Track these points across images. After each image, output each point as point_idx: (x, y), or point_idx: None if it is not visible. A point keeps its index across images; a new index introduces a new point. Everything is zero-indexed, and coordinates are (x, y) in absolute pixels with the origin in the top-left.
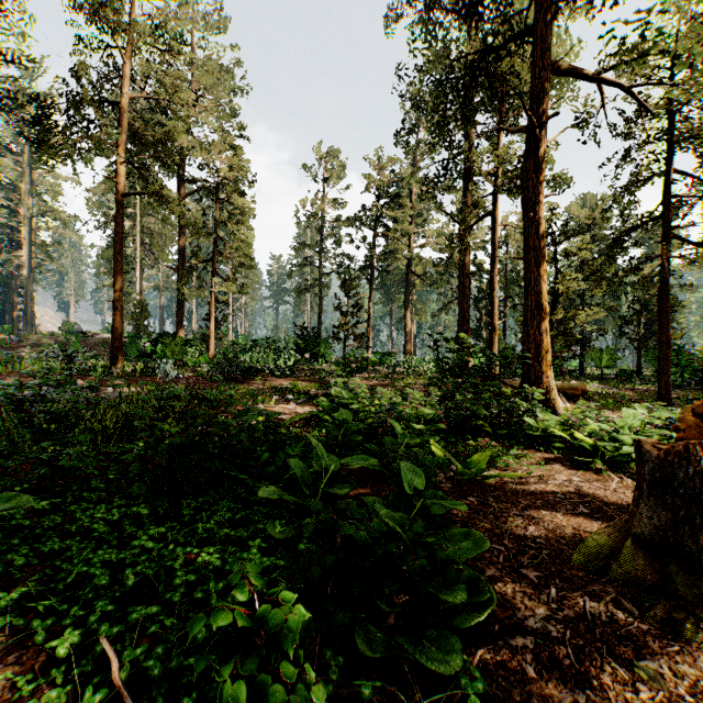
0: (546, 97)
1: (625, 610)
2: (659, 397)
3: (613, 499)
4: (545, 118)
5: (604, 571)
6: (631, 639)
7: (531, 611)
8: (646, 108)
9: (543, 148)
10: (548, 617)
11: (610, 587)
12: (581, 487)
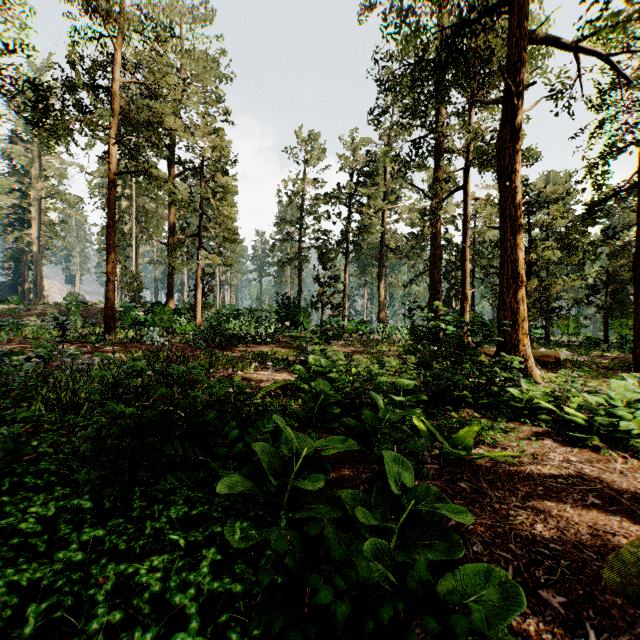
0: (522, 66)
1: None
2: (634, 364)
3: (623, 485)
4: (521, 87)
5: None
6: None
7: None
8: (624, 75)
9: (519, 117)
10: None
11: None
12: (582, 468)
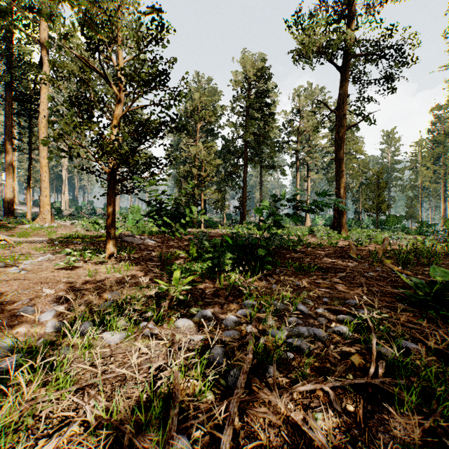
0: None
1: None
2: None
3: None
4: None
5: None
6: None
7: None
8: None
9: None
10: None
11: None
12: None
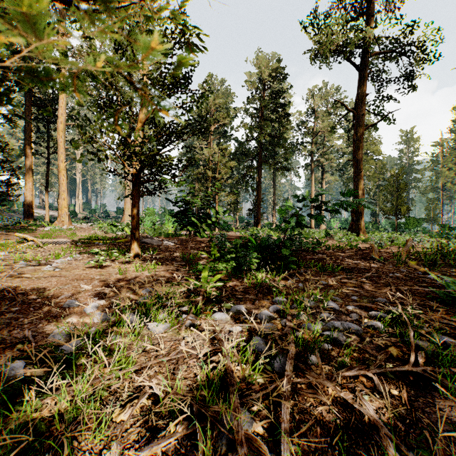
0: None
1: None
2: None
3: None
4: None
5: None
6: None
7: None
8: None
9: None
10: None
11: None
12: None
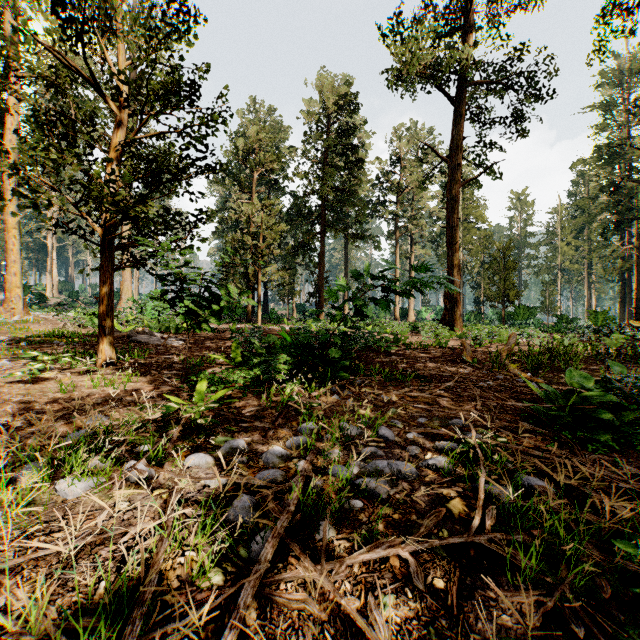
0: None
1: None
2: None
3: None
4: None
5: None
6: None
7: None
8: None
9: None
10: None
11: None
12: None
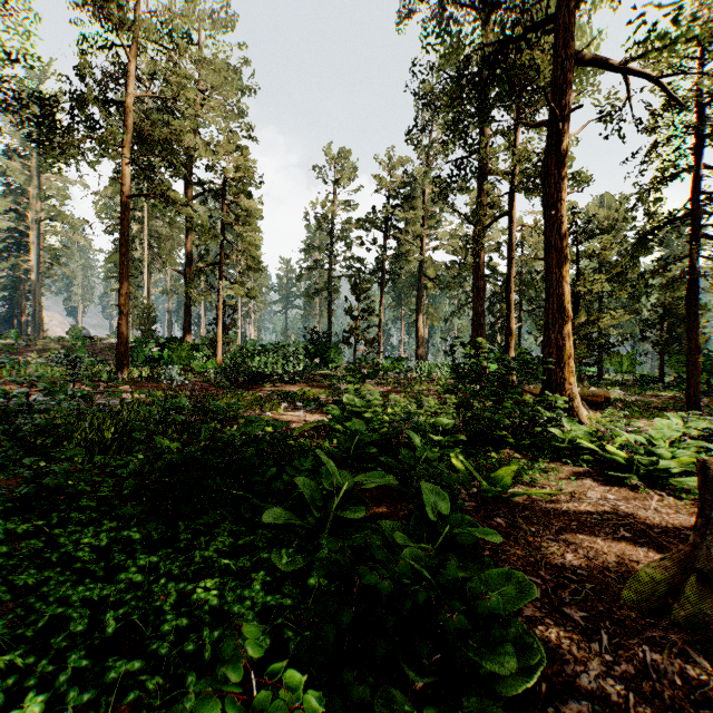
0: (568, 88)
1: (694, 663)
2: (687, 404)
3: (656, 520)
4: (567, 110)
5: (663, 613)
6: (708, 705)
7: (582, 664)
8: (675, 99)
9: (565, 143)
10: (604, 674)
11: (671, 633)
12: (618, 506)
